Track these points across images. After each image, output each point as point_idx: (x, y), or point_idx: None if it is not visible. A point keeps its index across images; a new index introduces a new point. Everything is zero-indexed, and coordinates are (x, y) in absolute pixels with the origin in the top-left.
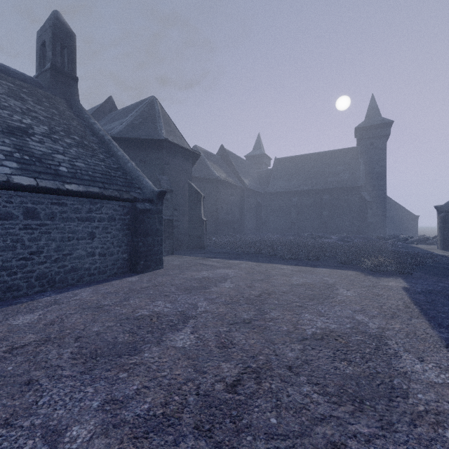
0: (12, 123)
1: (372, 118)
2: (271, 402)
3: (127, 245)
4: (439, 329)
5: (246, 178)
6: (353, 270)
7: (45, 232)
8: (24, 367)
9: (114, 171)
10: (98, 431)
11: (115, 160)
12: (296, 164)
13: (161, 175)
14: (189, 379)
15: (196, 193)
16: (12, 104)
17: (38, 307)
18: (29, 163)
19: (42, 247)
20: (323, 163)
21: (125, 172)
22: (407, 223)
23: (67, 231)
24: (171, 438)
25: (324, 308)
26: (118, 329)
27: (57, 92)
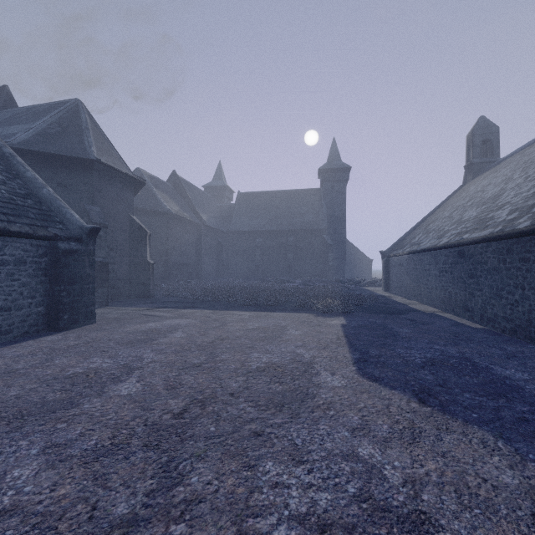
0: None
1: (334, 162)
2: (213, 418)
3: (43, 295)
4: (354, 352)
5: (204, 213)
6: (306, 312)
7: None
8: None
9: (22, 198)
10: (44, 467)
11: (22, 183)
12: (261, 201)
13: (91, 205)
14: (136, 416)
15: (140, 229)
16: None
17: None
18: None
19: None
20: (288, 202)
21: (38, 201)
22: (363, 266)
23: None
24: (121, 456)
25: (272, 347)
26: (46, 389)
27: None
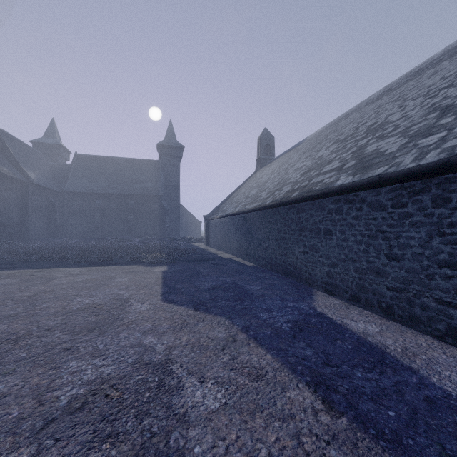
0: None
1: (170, 140)
2: (25, 348)
3: None
4: (165, 288)
5: (32, 170)
6: (137, 264)
7: None
8: None
9: None
10: None
11: None
12: (101, 165)
13: None
14: None
15: None
16: None
17: None
18: None
19: None
20: (129, 169)
21: None
22: (195, 227)
23: None
24: None
25: (97, 292)
26: None
27: None
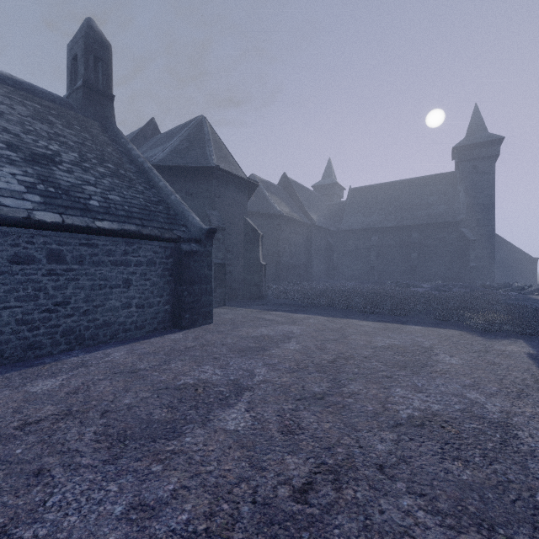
0: (37, 150)
1: (476, 135)
2: (358, 521)
3: (169, 294)
4: None
5: (314, 213)
6: (455, 329)
7: (72, 279)
8: (35, 451)
9: (155, 205)
10: None
11: (156, 192)
12: (376, 195)
13: (211, 210)
14: (242, 478)
15: (253, 231)
16: (38, 128)
17: (62, 370)
18: (54, 196)
19: (69, 296)
20: (410, 192)
21: (167, 207)
22: (522, 268)
23: (98, 277)
24: None
25: (421, 380)
26: (155, 402)
27: (90, 114)
